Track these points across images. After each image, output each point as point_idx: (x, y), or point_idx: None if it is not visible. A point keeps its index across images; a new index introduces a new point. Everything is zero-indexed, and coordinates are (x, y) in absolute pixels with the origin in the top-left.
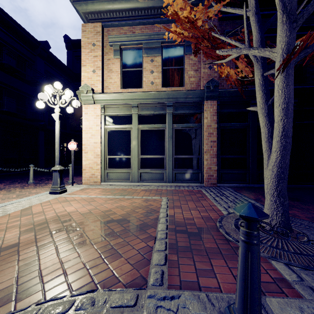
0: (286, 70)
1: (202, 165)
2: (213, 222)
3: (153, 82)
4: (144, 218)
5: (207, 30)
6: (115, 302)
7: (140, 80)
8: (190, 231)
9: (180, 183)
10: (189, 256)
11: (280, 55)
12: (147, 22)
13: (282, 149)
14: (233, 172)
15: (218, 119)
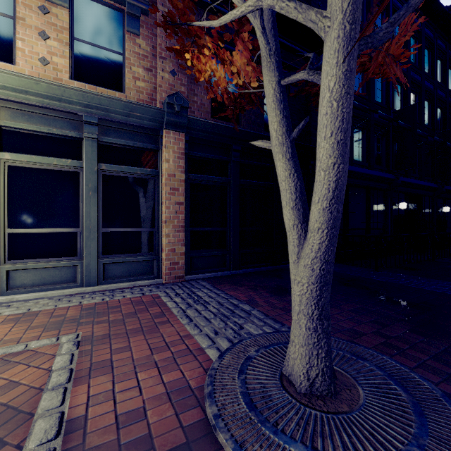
0: (348, 61)
1: (160, 245)
2: (196, 399)
3: (48, 61)
4: None
5: None
6: None
7: (8, 44)
8: None
9: (115, 284)
10: None
11: (340, 23)
12: None
13: (331, 225)
14: (208, 255)
15: (187, 167)
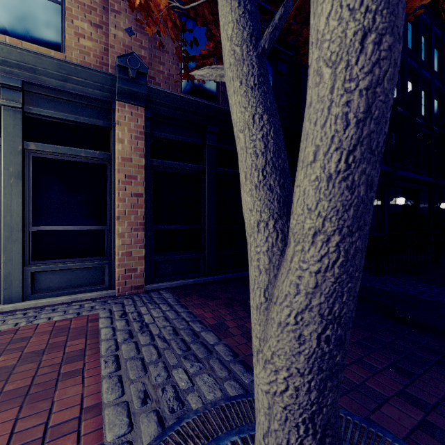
0: None
1: (112, 248)
2: None
3: None
4: None
5: None
6: None
7: None
8: None
9: (48, 299)
10: None
11: None
12: None
13: (350, 222)
14: (177, 258)
15: (148, 150)
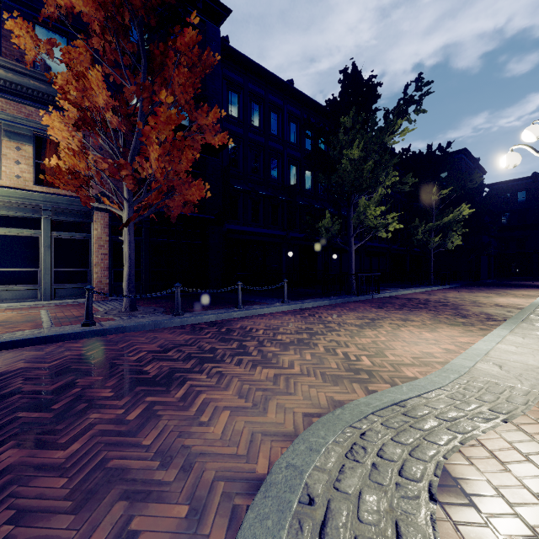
0: (129, 227)
1: (92, 279)
2: None
3: (21, 176)
4: (27, 319)
5: (87, 179)
6: (28, 331)
7: None
8: (70, 318)
9: (62, 300)
10: (68, 323)
11: (126, 218)
12: (10, 98)
13: (130, 266)
14: None
15: (111, 232)
